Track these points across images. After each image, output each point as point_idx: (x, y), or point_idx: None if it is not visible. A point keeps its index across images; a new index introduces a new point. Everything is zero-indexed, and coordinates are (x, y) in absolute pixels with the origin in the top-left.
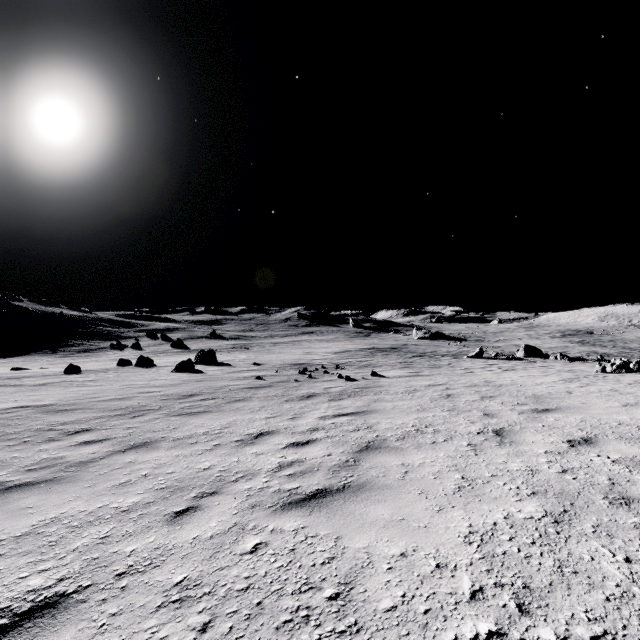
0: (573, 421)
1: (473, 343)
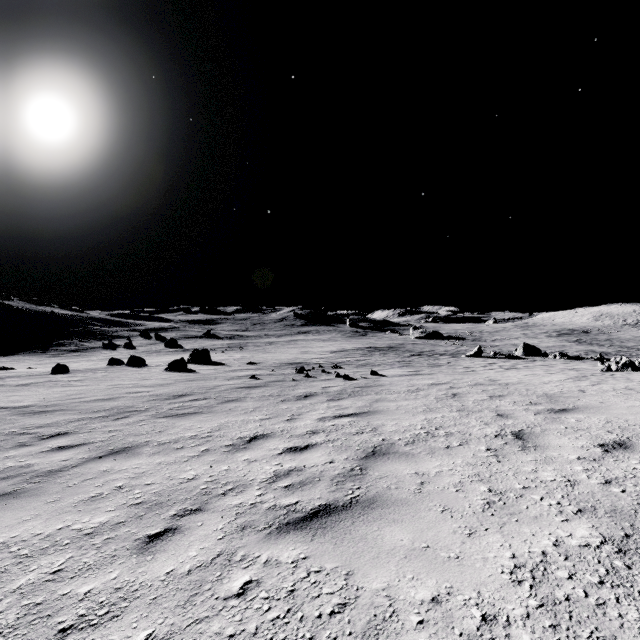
0: (597, 422)
1: (470, 342)
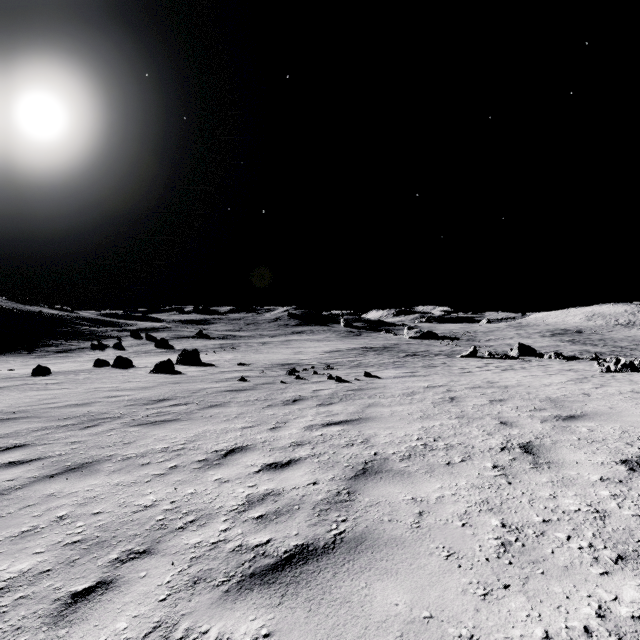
0: (613, 432)
1: (465, 342)
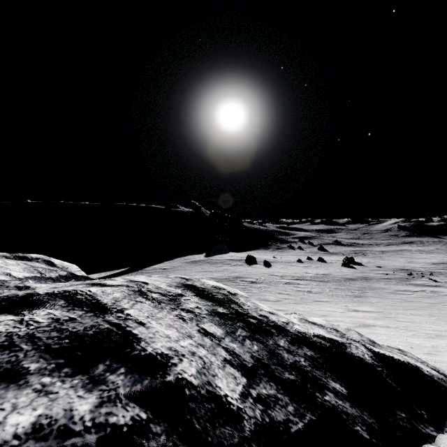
0: None
1: None
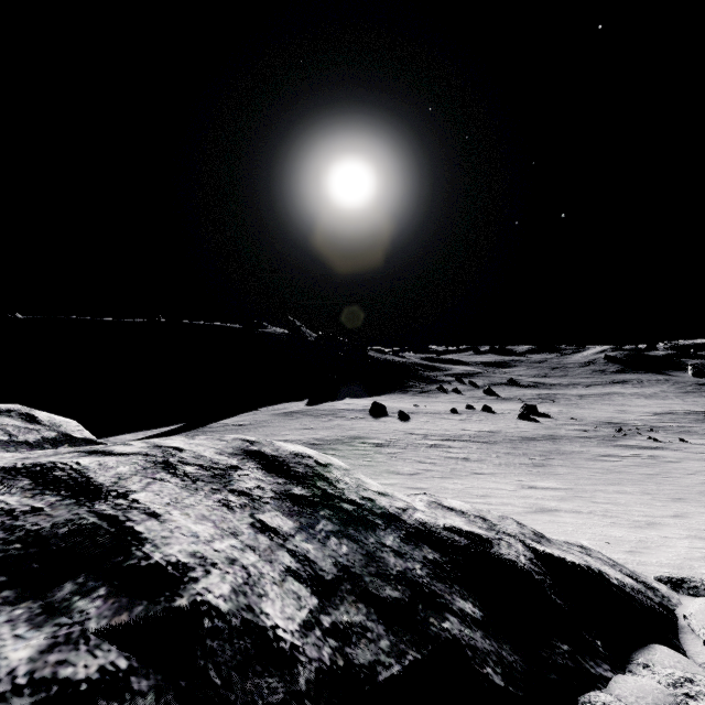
0: None
1: None
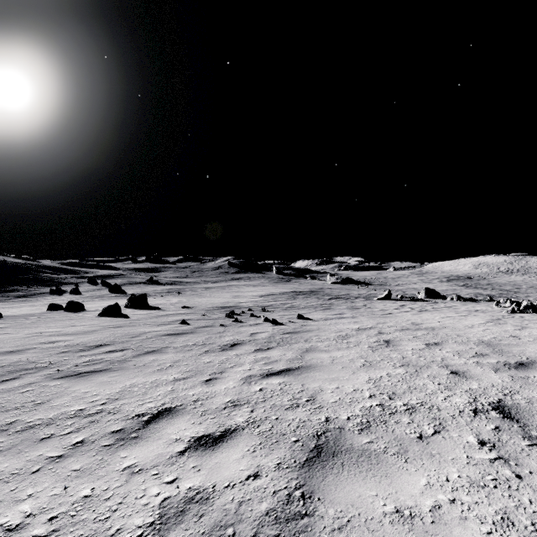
0: None
1: (378, 287)
